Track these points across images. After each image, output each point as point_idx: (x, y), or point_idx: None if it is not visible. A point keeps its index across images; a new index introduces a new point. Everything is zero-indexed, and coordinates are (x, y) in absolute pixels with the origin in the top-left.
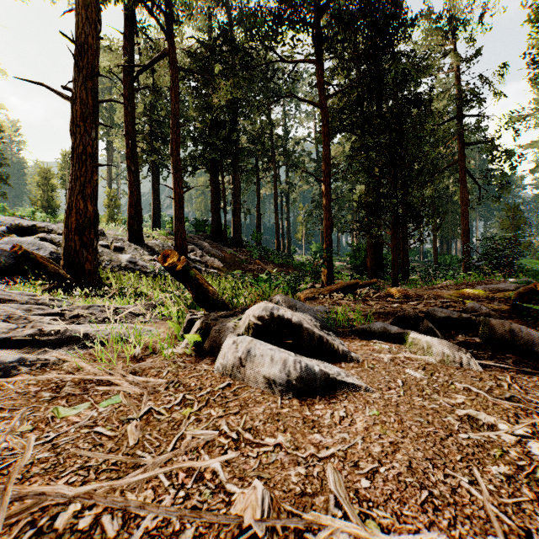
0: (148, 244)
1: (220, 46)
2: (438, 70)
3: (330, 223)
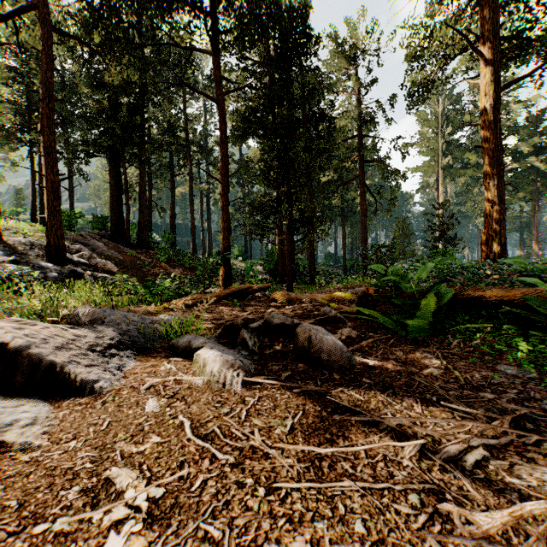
0: (9, 242)
1: (97, 11)
2: (343, 90)
3: (228, 225)
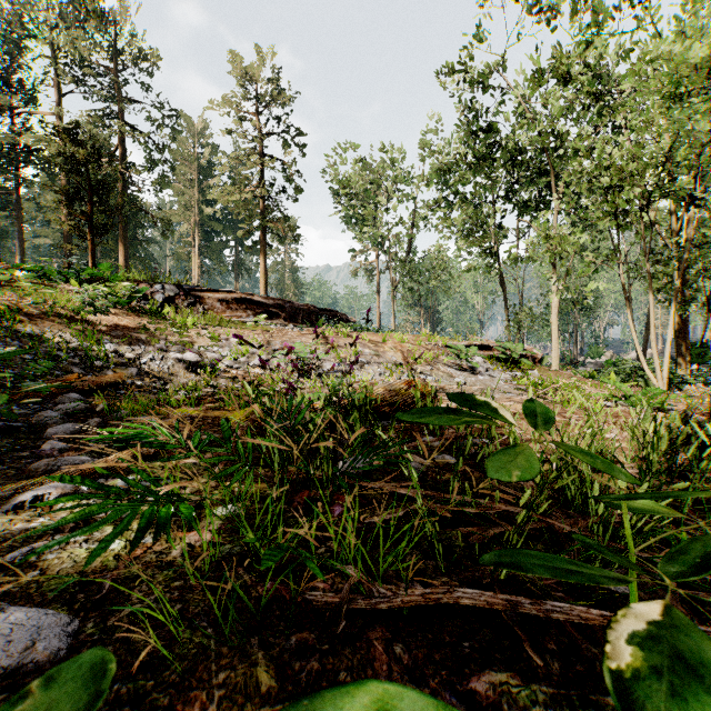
0: None
1: None
2: None
3: None
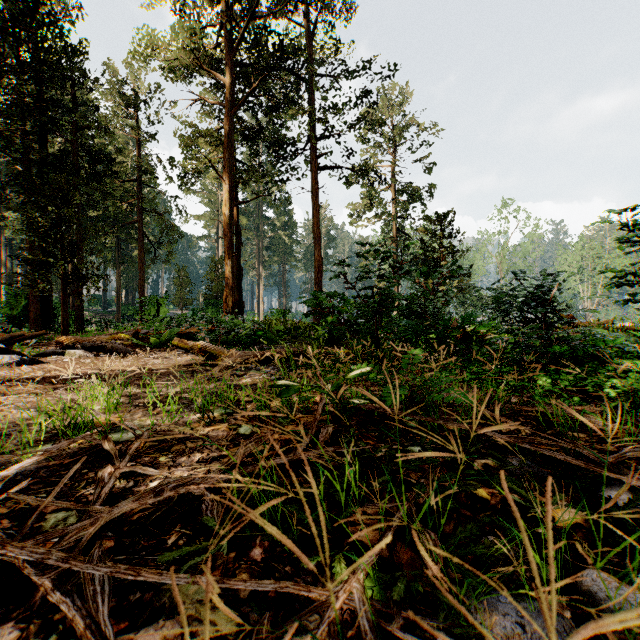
0: None
1: None
2: (117, 127)
3: None
